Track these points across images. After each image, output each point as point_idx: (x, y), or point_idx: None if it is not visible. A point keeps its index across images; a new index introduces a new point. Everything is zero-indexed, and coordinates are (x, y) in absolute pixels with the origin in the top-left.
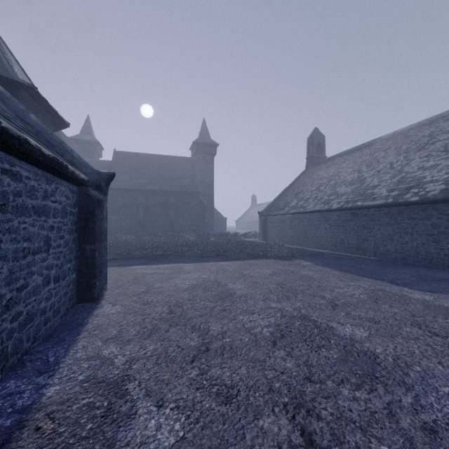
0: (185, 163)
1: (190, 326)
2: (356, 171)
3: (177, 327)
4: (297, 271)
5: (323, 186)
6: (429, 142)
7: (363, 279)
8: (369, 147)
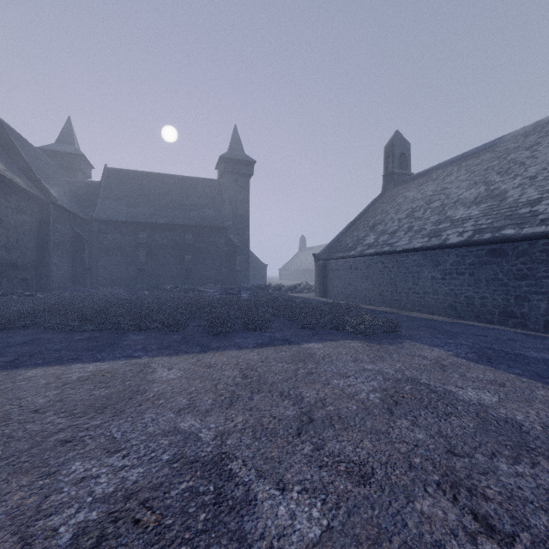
0: (209, 187)
1: None
2: (479, 183)
3: None
4: (445, 389)
5: (419, 211)
6: None
7: None
8: (491, 150)
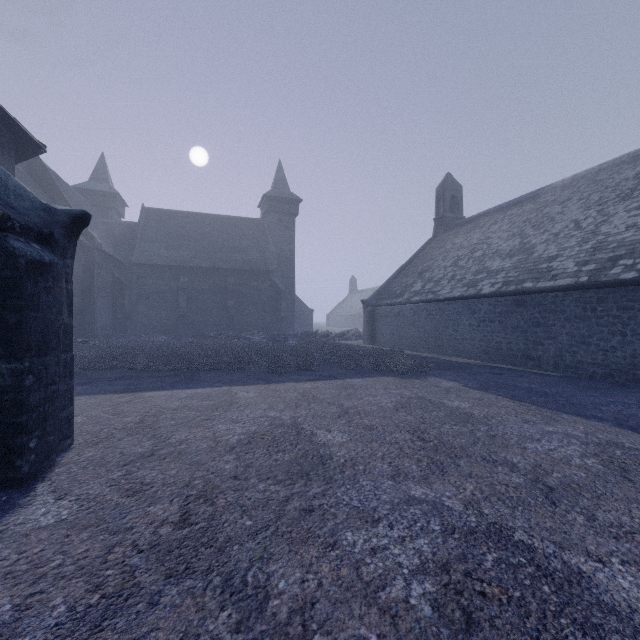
0: (251, 228)
1: (220, 577)
2: (516, 236)
3: (184, 585)
4: (440, 401)
5: (463, 259)
6: (638, 186)
7: (564, 418)
8: (534, 200)
